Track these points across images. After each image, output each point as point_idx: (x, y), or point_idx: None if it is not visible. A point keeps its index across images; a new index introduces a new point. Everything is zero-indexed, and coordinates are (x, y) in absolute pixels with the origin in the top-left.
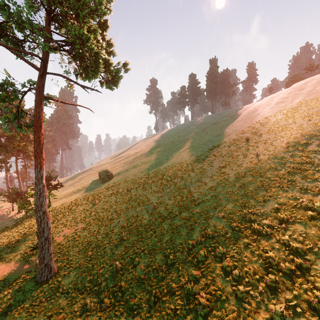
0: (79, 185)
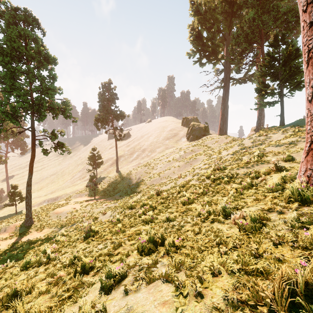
0: None
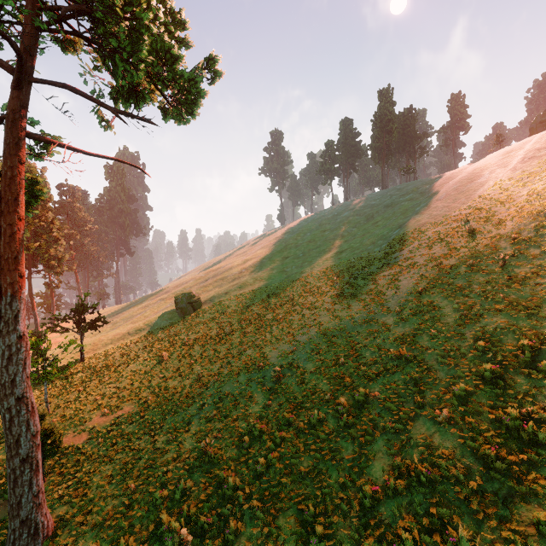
0: (140, 320)
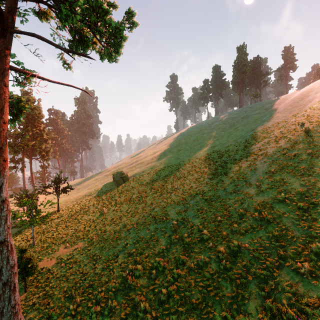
0: (93, 187)
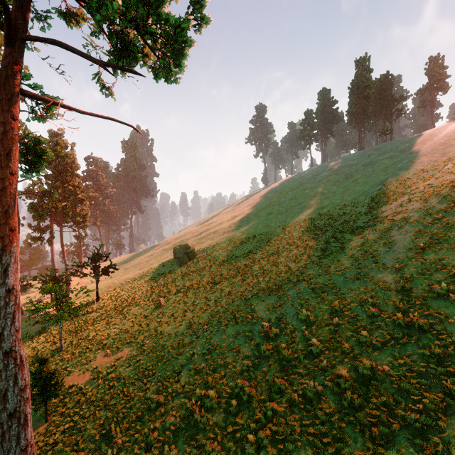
0: (146, 267)
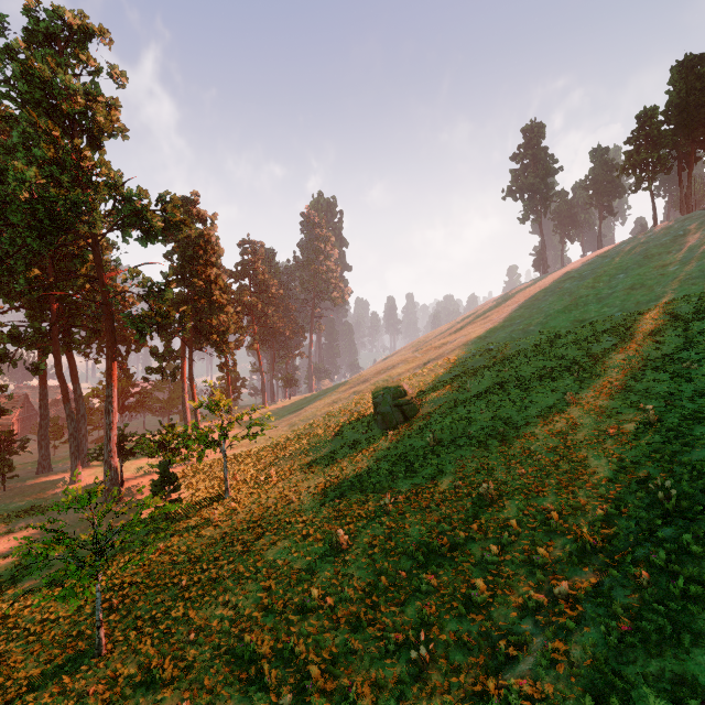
0: (323, 426)
